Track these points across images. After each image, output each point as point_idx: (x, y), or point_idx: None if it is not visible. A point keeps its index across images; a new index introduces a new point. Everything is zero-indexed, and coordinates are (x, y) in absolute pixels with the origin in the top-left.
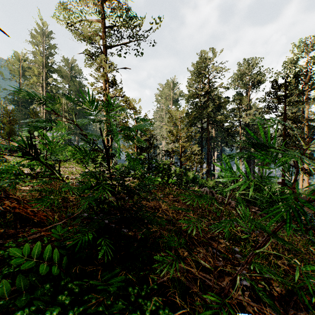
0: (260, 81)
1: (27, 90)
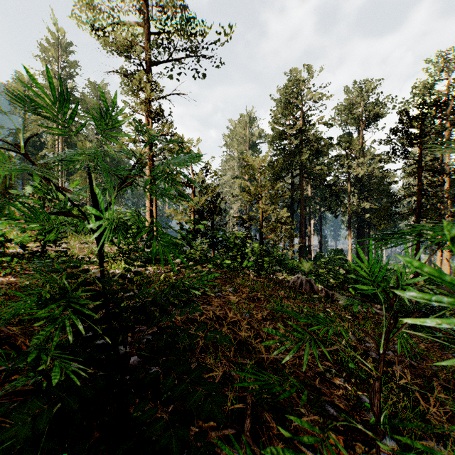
0: (378, 115)
1: (35, 128)
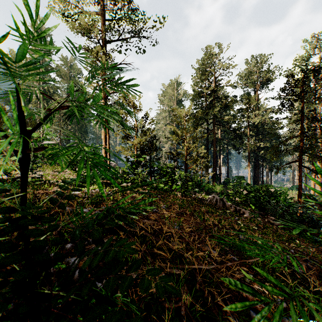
0: (269, 80)
1: None
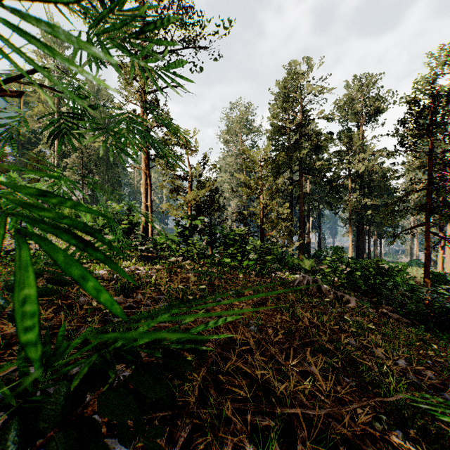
0: (378, 110)
1: (30, 124)
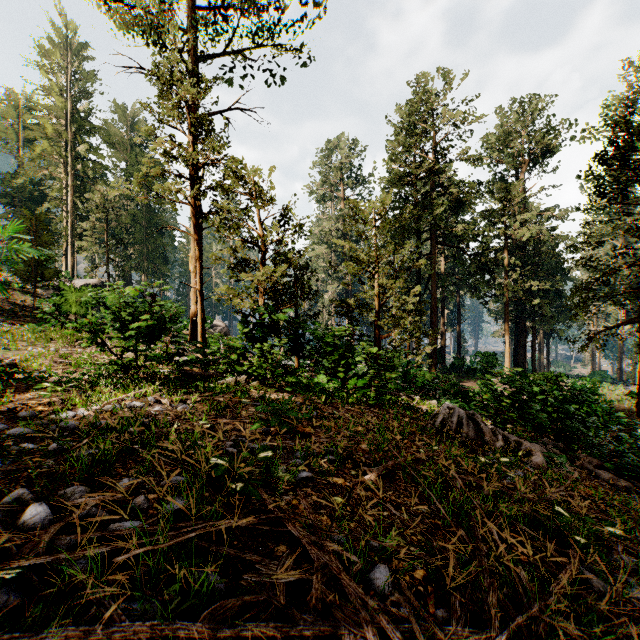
0: (548, 149)
1: (31, 170)
